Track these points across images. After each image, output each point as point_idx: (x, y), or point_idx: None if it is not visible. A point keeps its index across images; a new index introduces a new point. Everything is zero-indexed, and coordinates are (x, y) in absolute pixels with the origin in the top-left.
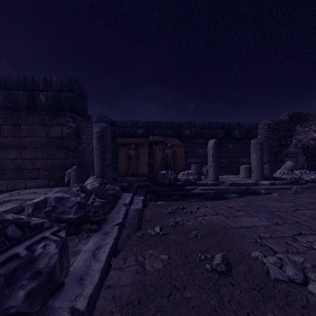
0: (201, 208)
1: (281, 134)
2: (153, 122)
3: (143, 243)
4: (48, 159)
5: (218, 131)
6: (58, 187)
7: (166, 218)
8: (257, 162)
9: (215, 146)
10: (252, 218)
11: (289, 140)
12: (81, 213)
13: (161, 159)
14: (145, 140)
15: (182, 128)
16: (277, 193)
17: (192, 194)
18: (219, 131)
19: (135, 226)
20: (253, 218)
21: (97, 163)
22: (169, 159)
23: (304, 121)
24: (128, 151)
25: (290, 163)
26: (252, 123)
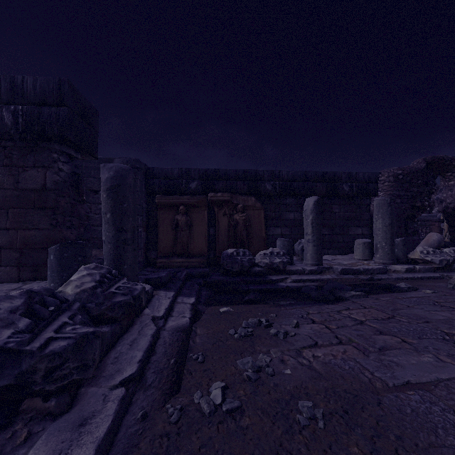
0: (303, 324)
1: (414, 190)
2: (215, 171)
3: (177, 450)
4: (18, 230)
5: (317, 185)
6: (36, 282)
7: (237, 354)
8: (385, 234)
9: (316, 208)
10: (418, 355)
11: (427, 200)
12: (3, 378)
13: (228, 229)
14: (202, 199)
15: (261, 180)
16: (426, 289)
17: (280, 289)
18: (318, 185)
19: (166, 379)
20: (421, 355)
21: (106, 237)
22: (239, 229)
23: (449, 171)
24: (175, 216)
25: (436, 235)
26: (370, 173)
